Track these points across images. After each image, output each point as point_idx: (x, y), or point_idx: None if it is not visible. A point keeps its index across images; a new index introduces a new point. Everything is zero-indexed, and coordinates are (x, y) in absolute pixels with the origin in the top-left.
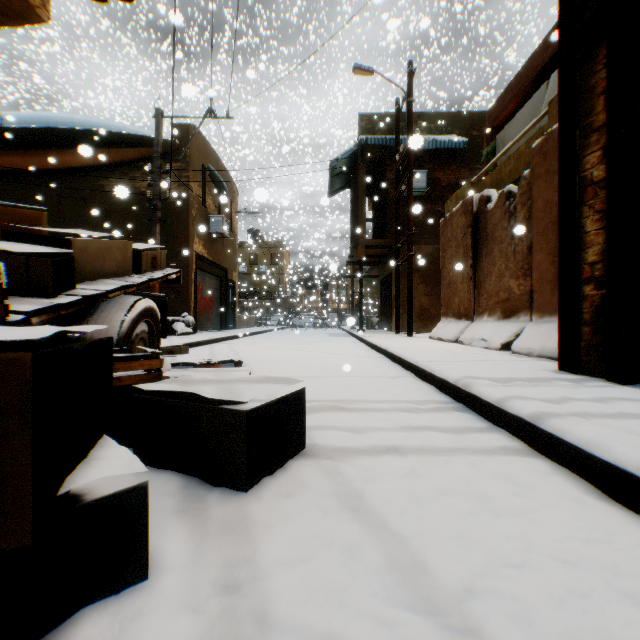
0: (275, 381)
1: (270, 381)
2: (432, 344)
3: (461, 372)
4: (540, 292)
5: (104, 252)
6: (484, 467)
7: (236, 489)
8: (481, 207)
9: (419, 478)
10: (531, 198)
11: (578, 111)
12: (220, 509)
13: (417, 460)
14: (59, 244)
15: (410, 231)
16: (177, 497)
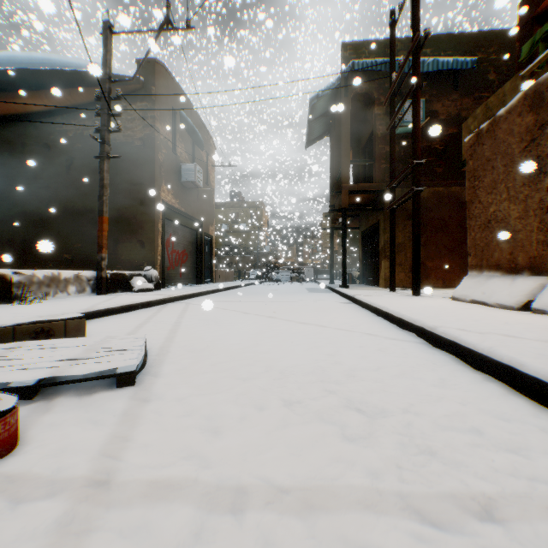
0: None
1: None
2: (488, 314)
3: None
4: None
5: None
6: None
7: None
8: None
9: None
10: None
11: None
12: None
13: None
14: None
15: (416, 160)
16: None
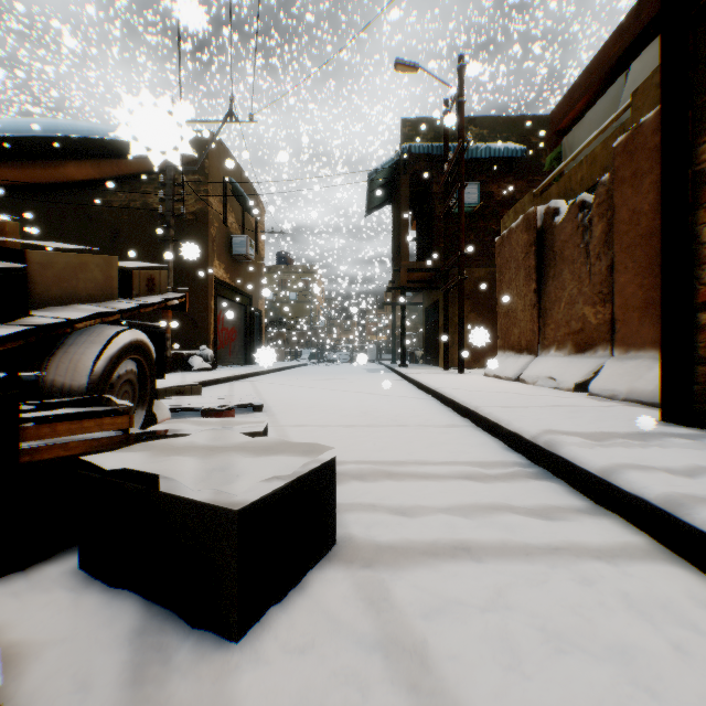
0: (291, 449)
1: (284, 448)
2: (489, 383)
3: (537, 423)
4: (624, 321)
5: (77, 269)
6: (606, 586)
7: (221, 634)
8: (547, 221)
9: (510, 609)
10: (612, 208)
11: (690, 86)
12: (188, 683)
13: (501, 570)
14: (10, 257)
15: (461, 251)
16: (125, 651)
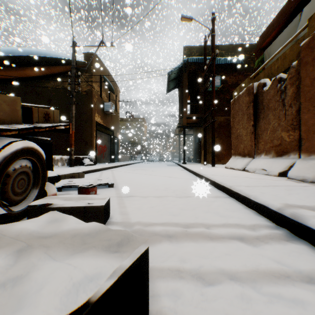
0: (106, 241)
1: (100, 240)
2: (229, 172)
3: (275, 198)
4: (307, 139)
5: None
6: None
7: None
8: (259, 90)
9: None
10: (299, 78)
11: None
12: None
13: None
14: None
15: (213, 107)
16: None
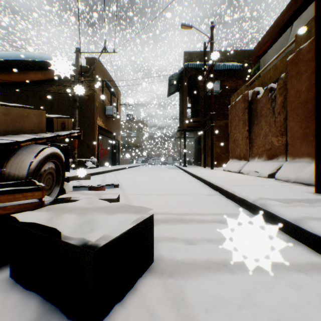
0: (129, 209)
1: (125, 209)
2: (226, 174)
3: (254, 194)
4: (292, 144)
5: (23, 116)
6: (308, 290)
7: None
8: (253, 97)
9: (256, 306)
10: (286, 90)
11: None
12: None
13: (246, 279)
14: None
15: (212, 112)
16: None
